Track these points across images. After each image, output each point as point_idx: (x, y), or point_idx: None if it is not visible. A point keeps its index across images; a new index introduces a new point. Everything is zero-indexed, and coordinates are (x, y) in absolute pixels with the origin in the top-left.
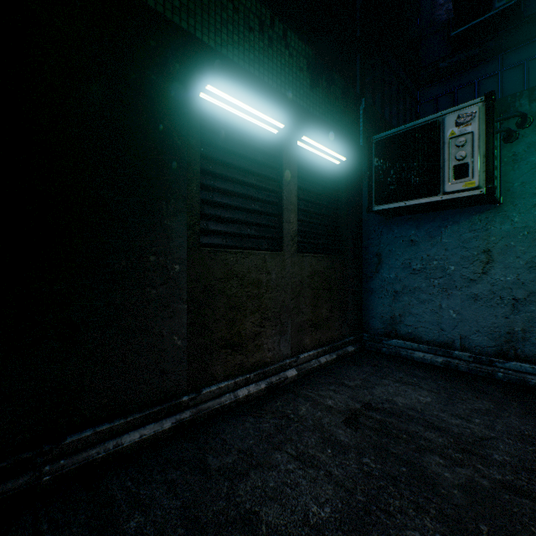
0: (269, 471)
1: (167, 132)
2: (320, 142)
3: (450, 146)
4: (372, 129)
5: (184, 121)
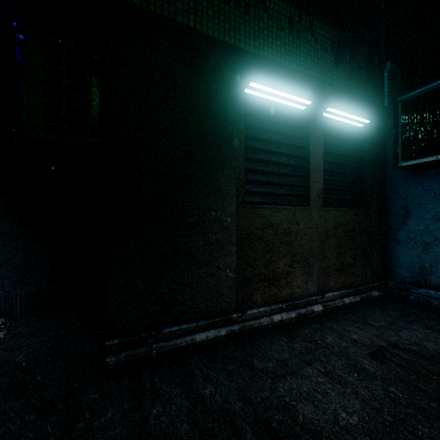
0: (302, 379)
1: (222, 123)
2: (344, 111)
3: None
4: (398, 88)
5: (234, 112)
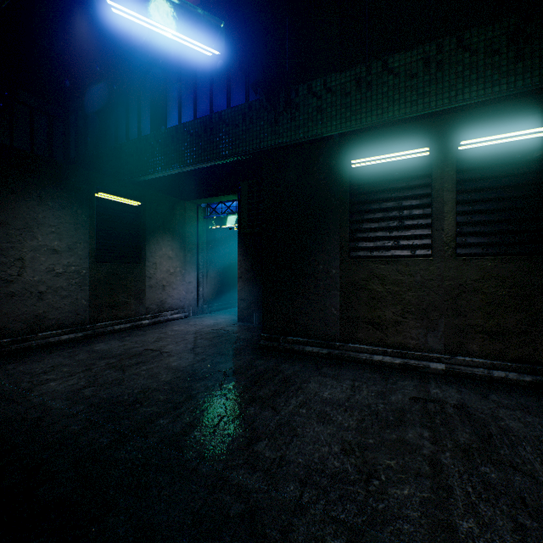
0: (335, 381)
1: (328, 201)
2: (491, 135)
3: None
4: None
5: (338, 189)
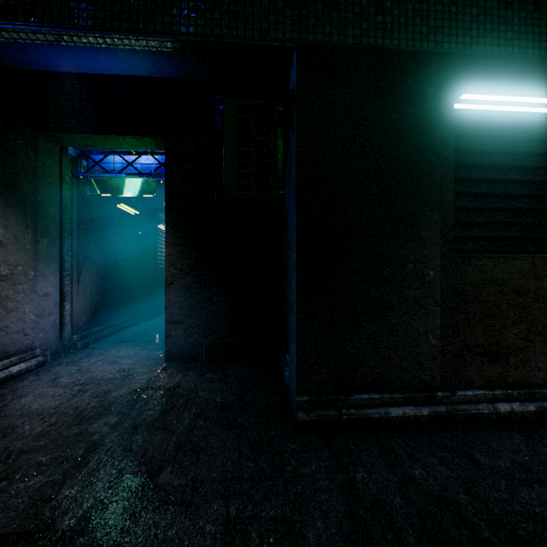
0: None
1: (422, 154)
2: None
3: None
4: None
5: (438, 138)
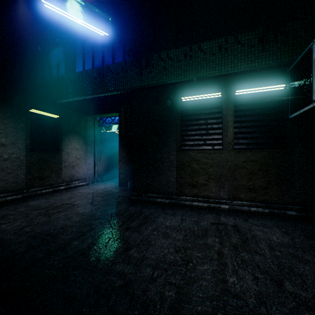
0: (172, 216)
1: (169, 118)
2: (250, 88)
3: (314, 66)
4: None
5: (174, 113)
